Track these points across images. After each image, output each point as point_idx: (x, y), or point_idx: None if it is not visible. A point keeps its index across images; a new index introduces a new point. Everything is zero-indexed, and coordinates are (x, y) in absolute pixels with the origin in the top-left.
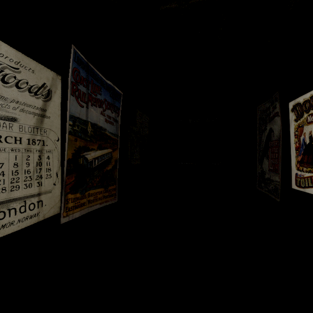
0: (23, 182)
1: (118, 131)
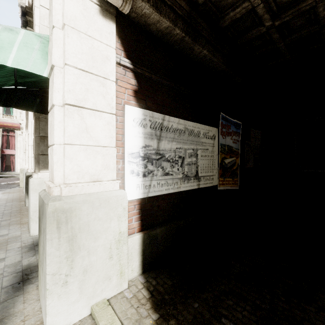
0: (209, 170)
1: (239, 146)
